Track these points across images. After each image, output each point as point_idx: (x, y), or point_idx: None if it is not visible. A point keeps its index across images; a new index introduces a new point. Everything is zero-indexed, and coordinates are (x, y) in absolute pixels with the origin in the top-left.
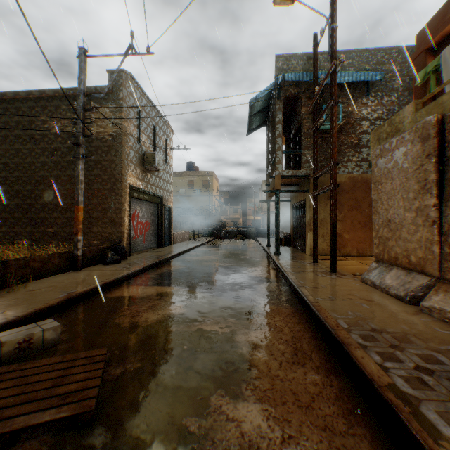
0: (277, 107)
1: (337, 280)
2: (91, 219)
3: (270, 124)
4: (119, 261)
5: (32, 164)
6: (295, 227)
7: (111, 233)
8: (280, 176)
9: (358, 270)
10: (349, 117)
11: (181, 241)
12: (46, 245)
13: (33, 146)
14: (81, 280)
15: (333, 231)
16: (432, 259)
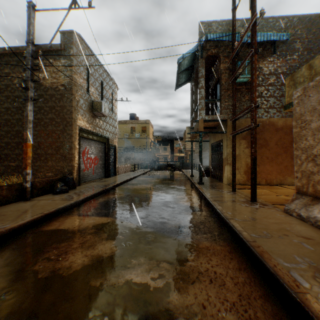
0: (200, 64)
1: (262, 211)
2: (46, 154)
3: (194, 79)
4: (67, 190)
5: None
6: (213, 161)
7: (63, 167)
8: (203, 120)
9: (274, 199)
10: (259, 72)
11: (124, 172)
12: (9, 177)
13: None
14: (23, 211)
15: (253, 165)
16: None
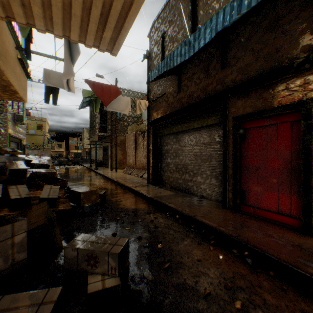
0: None
1: (117, 173)
2: None
3: (92, 108)
4: None
5: None
6: (104, 157)
7: None
8: (98, 135)
9: None
10: (125, 115)
11: None
12: None
13: None
14: None
15: (116, 158)
16: (134, 164)
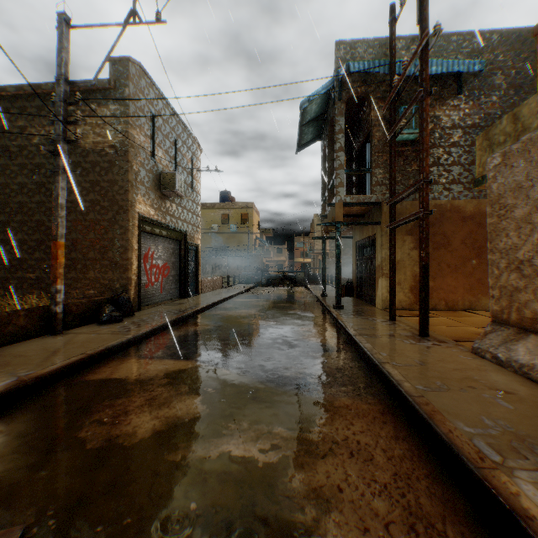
0: (338, 111)
1: (436, 351)
2: (85, 260)
3: (327, 136)
4: (120, 319)
5: (7, 187)
6: (359, 272)
7: (113, 280)
8: (342, 204)
9: (457, 333)
10: (435, 124)
11: (212, 289)
12: (26, 296)
13: (7, 162)
14: (54, 351)
15: (424, 278)
16: None
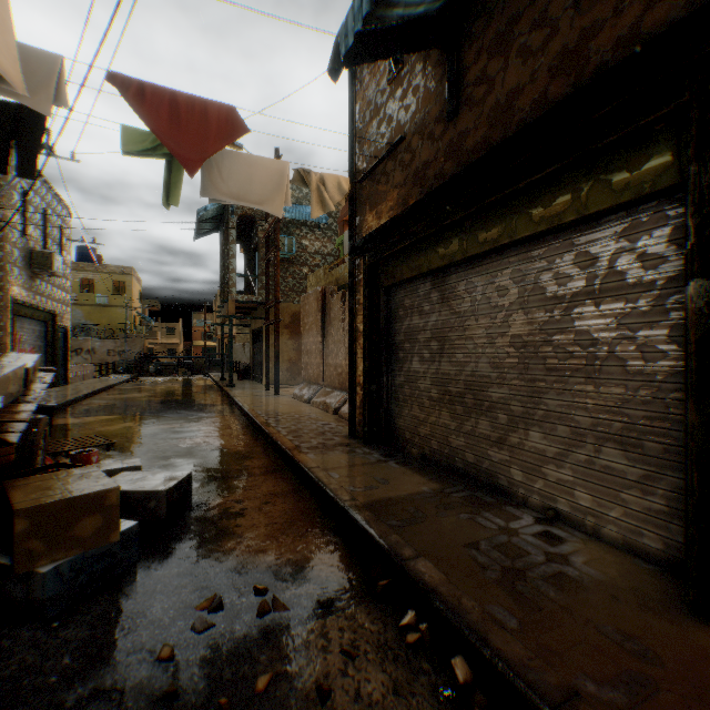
0: (231, 225)
1: (275, 398)
2: None
3: (224, 236)
4: None
5: None
6: (255, 357)
7: None
8: (235, 301)
9: None
10: (304, 249)
11: (84, 379)
12: None
13: None
14: None
15: (277, 359)
16: (321, 375)
